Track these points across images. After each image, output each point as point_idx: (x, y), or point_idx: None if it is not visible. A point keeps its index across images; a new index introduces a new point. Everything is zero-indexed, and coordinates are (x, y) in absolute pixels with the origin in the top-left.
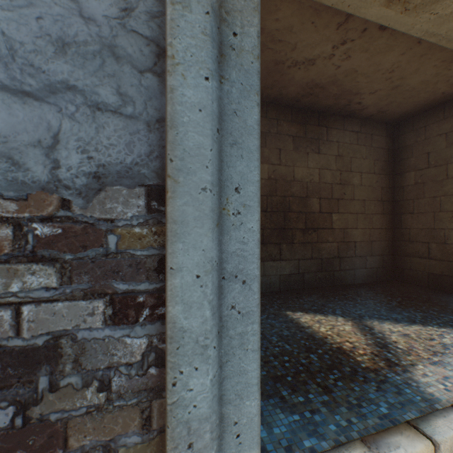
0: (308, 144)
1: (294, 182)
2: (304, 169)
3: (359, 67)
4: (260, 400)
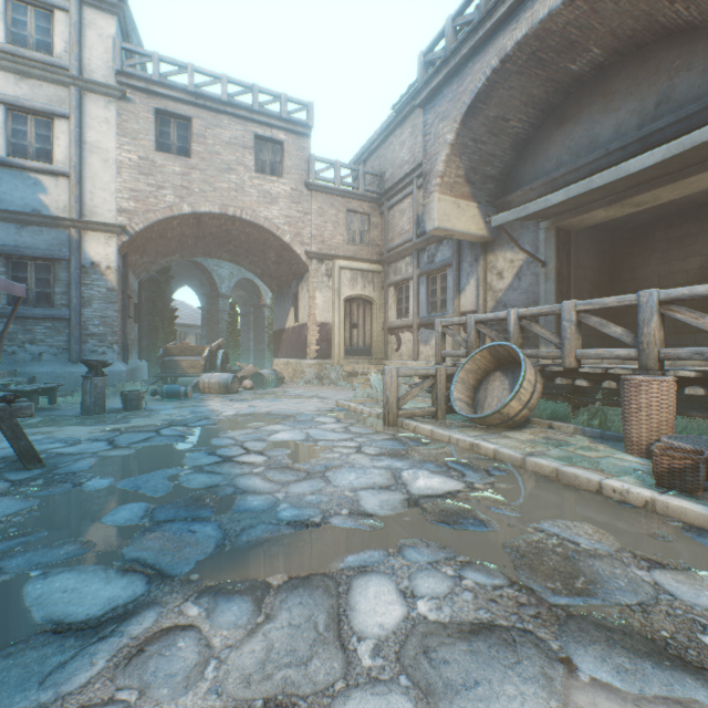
0: None
1: None
2: None
3: None
4: None
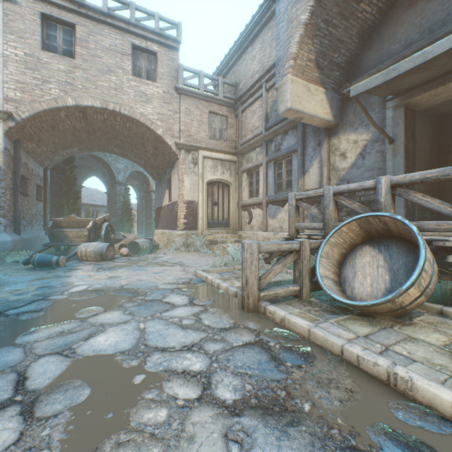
0: None
1: None
2: None
3: None
4: (403, 210)
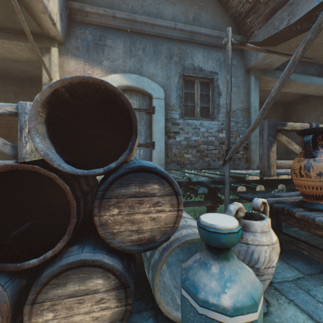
0: (25, 95)
1: None
2: None
3: (1, 61)
4: None
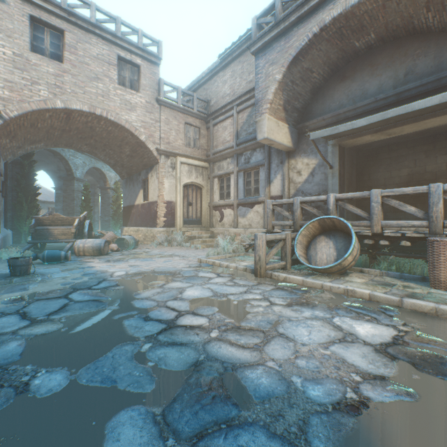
0: (436, 152)
1: (425, 173)
2: (432, 165)
3: None
4: (338, 213)
